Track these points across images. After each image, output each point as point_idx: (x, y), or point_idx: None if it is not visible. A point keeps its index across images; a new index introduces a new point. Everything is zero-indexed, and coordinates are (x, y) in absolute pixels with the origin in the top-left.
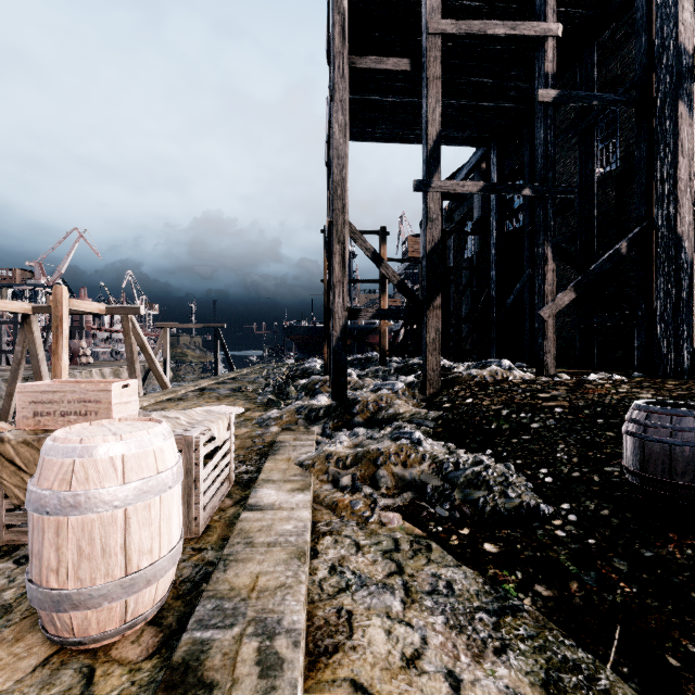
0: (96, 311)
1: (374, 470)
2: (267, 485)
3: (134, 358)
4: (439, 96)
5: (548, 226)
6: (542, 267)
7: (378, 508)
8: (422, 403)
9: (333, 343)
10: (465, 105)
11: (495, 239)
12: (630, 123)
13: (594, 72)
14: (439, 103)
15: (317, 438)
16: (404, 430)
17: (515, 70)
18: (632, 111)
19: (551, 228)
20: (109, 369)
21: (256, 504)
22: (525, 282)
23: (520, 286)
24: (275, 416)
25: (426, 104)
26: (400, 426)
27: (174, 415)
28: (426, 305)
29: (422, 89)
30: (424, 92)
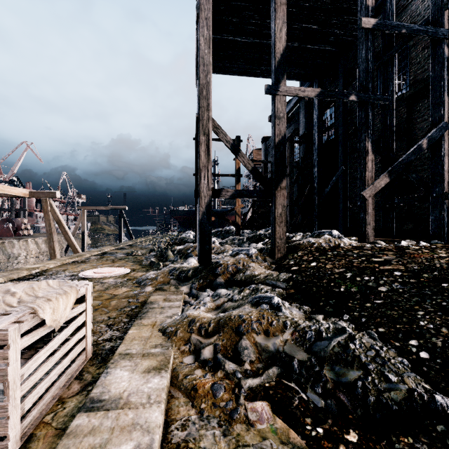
0: (20, 194)
1: (236, 340)
2: (122, 363)
3: (52, 231)
4: (285, 18)
5: (369, 125)
6: (364, 158)
7: (243, 396)
8: (273, 265)
9: (200, 217)
10: (297, 47)
11: (317, 146)
12: (417, 58)
13: (393, 19)
14: (285, 24)
15: (185, 297)
16: (263, 295)
17: (334, 18)
18: (419, 49)
19: (370, 127)
20: (41, 239)
21: (100, 398)
22: (339, 176)
23: (336, 178)
24: (151, 277)
25: (274, 24)
26: (257, 288)
27: (17, 288)
28: (274, 186)
29: (271, 14)
30: (272, 16)
